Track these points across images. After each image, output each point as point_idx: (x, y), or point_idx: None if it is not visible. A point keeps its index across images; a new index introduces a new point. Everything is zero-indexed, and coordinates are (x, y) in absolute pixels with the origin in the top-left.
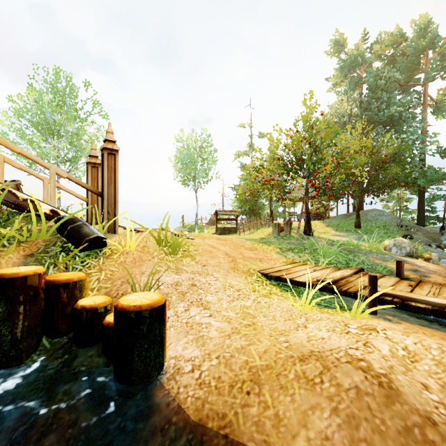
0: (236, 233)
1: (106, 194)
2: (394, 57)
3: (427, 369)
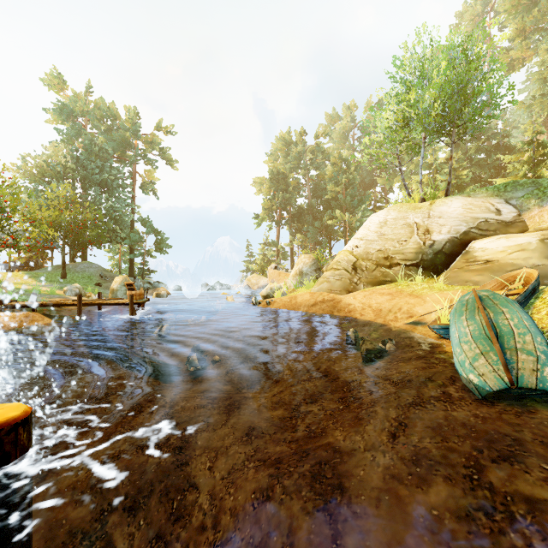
0: None
1: None
2: (112, 128)
3: (3, 318)
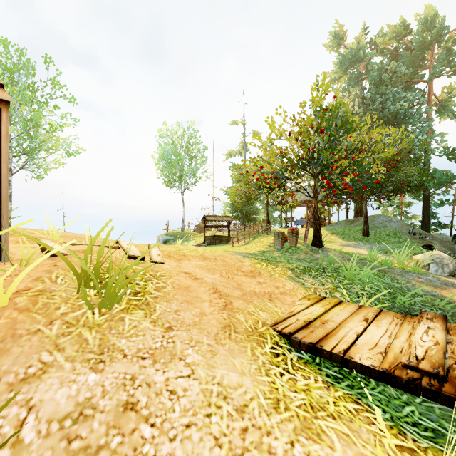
0: (228, 242)
1: None
2: (397, 51)
3: None
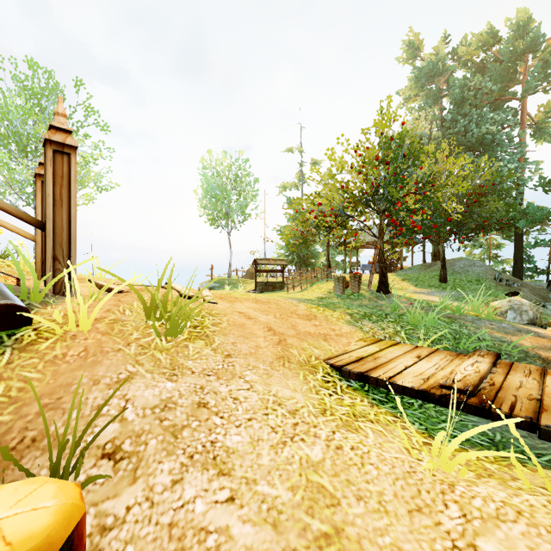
0: (283, 289)
1: (50, 224)
2: (484, 64)
3: None
